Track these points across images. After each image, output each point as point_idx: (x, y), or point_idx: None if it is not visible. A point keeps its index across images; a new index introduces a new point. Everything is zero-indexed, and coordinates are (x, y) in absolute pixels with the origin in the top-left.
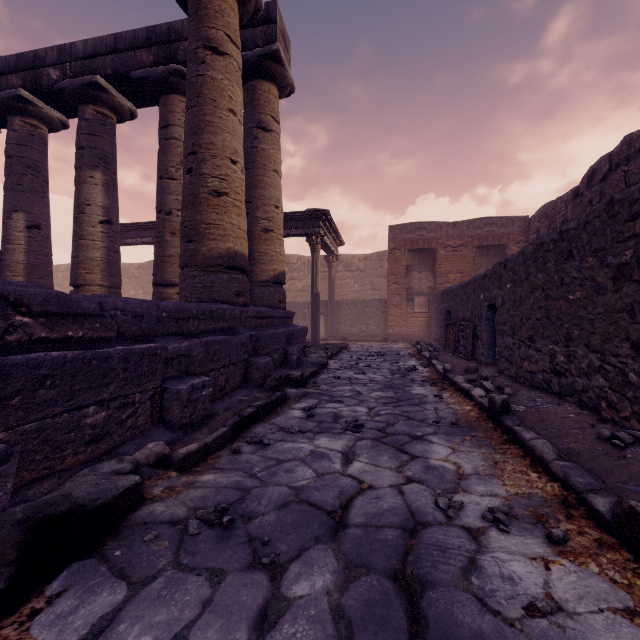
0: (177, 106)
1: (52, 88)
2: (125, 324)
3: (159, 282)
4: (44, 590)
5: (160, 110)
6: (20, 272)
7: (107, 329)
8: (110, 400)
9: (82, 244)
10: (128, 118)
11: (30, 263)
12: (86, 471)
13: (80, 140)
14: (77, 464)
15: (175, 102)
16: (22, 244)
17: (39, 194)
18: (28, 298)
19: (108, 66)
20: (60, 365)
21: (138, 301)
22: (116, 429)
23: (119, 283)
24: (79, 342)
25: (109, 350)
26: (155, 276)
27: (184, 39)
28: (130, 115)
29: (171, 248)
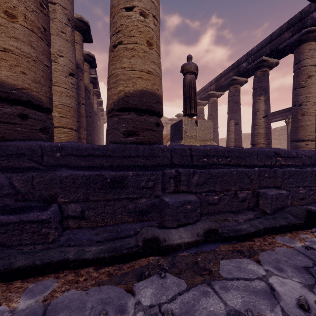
0: (305, 49)
1: (244, 71)
2: (305, 160)
3: (294, 140)
4: (311, 229)
5: (294, 56)
6: (232, 141)
7: (299, 162)
8: (306, 187)
9: (255, 127)
10: (274, 66)
11: (235, 137)
12: (305, 206)
13: (254, 86)
14: (296, 205)
15: (304, 48)
16: (233, 131)
17: (238, 111)
18: (280, 152)
19: (267, 50)
20: (294, 172)
21: (308, 151)
22: (307, 197)
23: (270, 142)
24: (291, 166)
25: (306, 169)
26: (291, 137)
27: (311, 13)
28: (275, 65)
29: (301, 122)
